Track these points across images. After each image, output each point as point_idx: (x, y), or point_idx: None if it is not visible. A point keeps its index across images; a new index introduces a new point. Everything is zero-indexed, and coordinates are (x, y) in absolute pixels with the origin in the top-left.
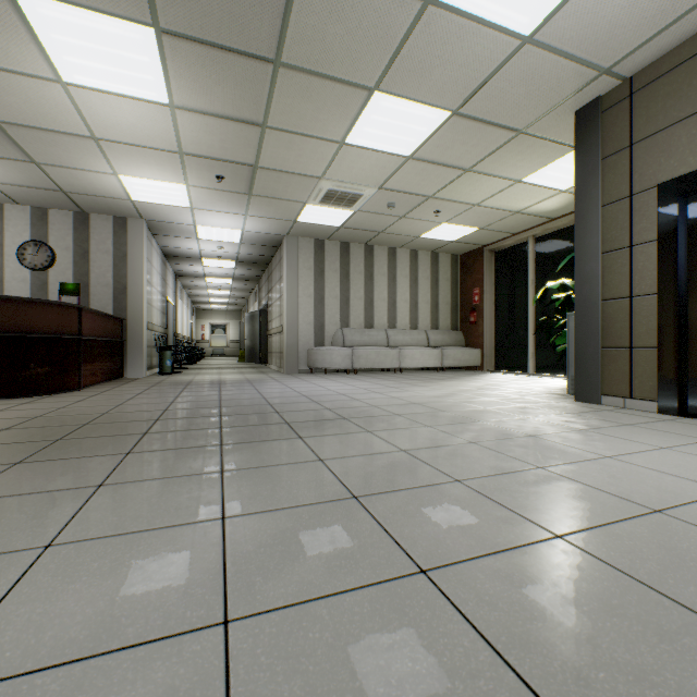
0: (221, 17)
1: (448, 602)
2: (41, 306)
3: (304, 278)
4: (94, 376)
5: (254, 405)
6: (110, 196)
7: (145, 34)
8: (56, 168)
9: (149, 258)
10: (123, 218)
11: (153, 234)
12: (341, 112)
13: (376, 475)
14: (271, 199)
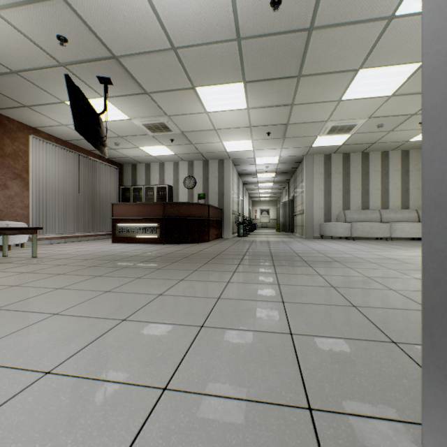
0: (272, 68)
1: (360, 312)
2: (196, 205)
3: (317, 179)
4: (212, 236)
5: (287, 252)
6: (218, 151)
7: (239, 86)
8: (199, 144)
9: (232, 178)
10: (222, 160)
11: (234, 165)
12: (337, 86)
13: (346, 282)
14: (296, 138)
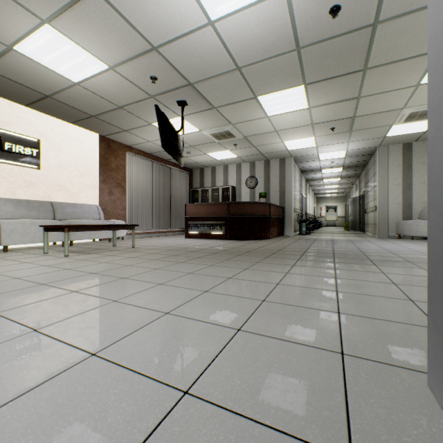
0: (333, 67)
1: (415, 305)
2: (258, 204)
3: (392, 172)
4: (273, 233)
5: (351, 251)
6: (279, 151)
7: (299, 88)
8: (260, 146)
9: (294, 175)
10: (283, 158)
11: (295, 163)
12: (413, 71)
13: (411, 281)
14: (365, 130)
